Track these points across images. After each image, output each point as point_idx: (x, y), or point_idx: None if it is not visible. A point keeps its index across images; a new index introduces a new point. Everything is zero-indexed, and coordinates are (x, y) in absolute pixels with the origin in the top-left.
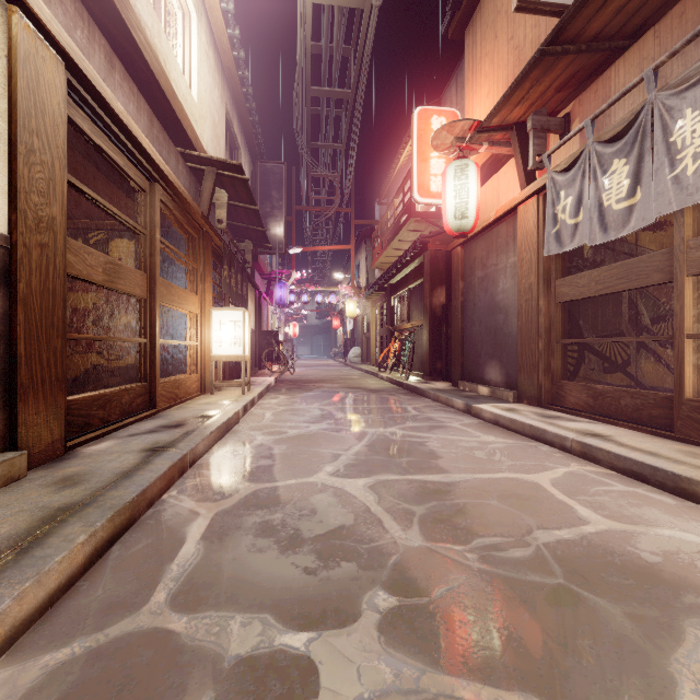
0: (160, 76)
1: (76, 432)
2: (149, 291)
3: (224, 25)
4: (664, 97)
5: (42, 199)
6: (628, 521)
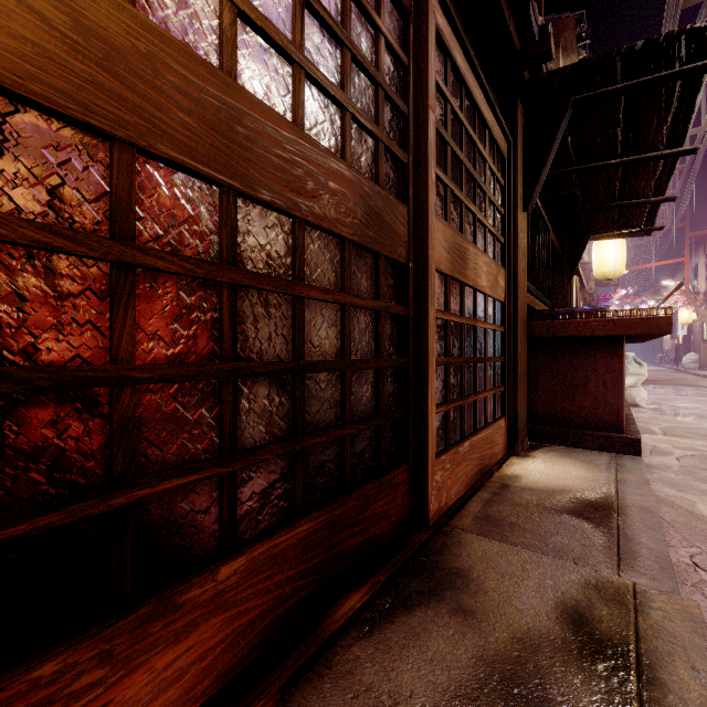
0: None
1: None
2: None
3: None
4: None
5: None
6: None
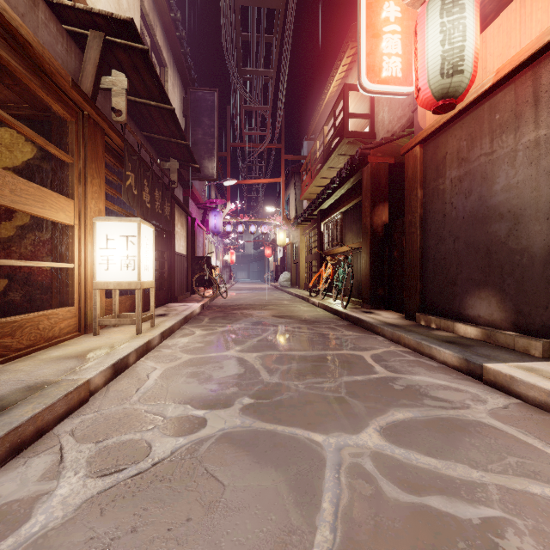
0: None
1: None
2: None
3: None
4: None
5: None
6: None
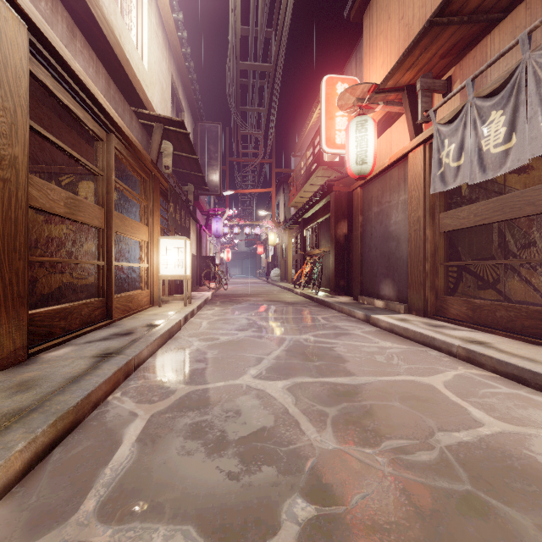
0: (115, 46)
1: (39, 340)
2: (106, 222)
3: (170, 10)
4: (537, 56)
5: (4, 140)
6: (518, 423)
